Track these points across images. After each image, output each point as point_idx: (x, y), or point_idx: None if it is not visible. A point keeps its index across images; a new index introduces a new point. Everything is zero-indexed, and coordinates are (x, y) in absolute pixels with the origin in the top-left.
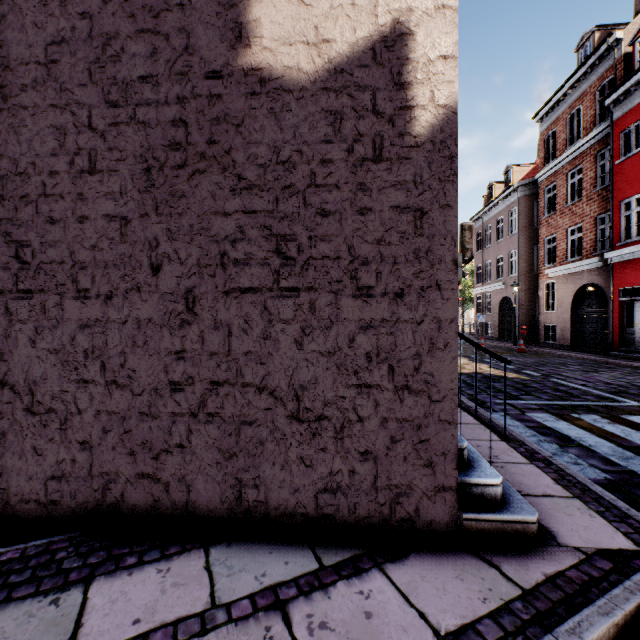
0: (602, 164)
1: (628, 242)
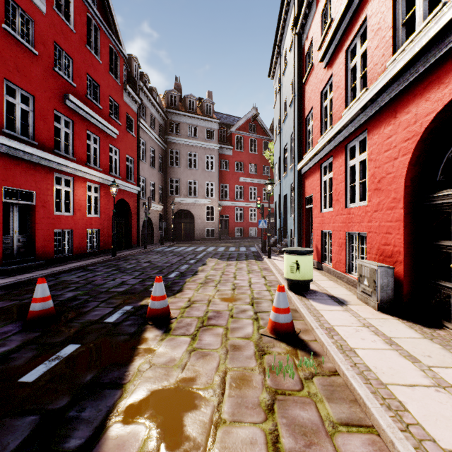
0: None
1: (22, 138)
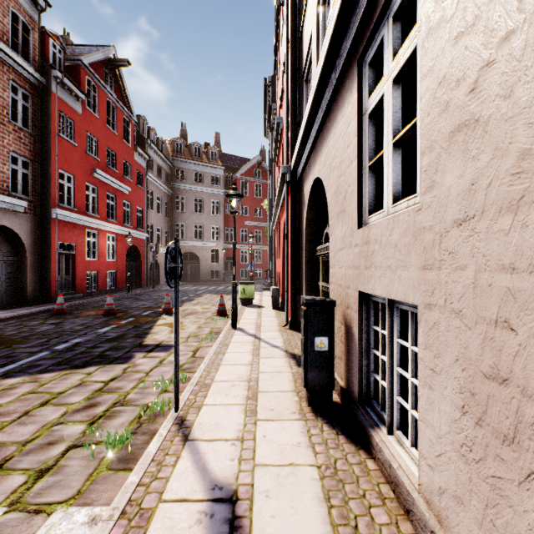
0: (13, 97)
1: (69, 208)
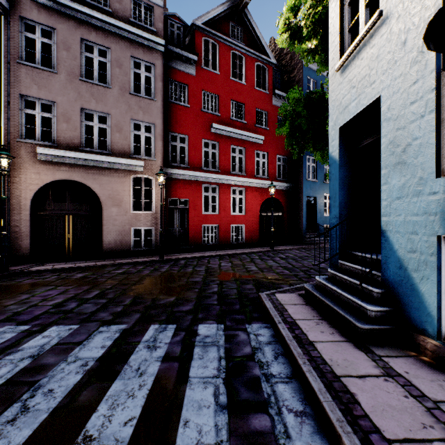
0: None
1: None
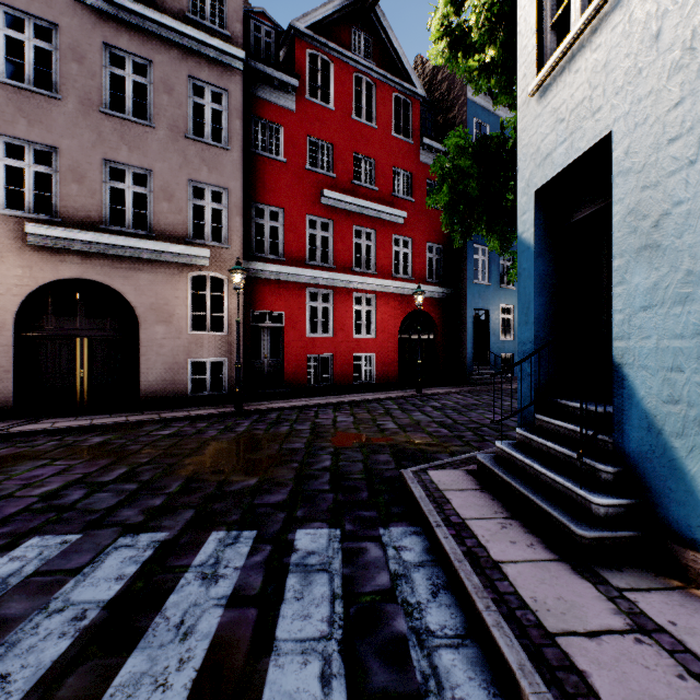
0: None
1: None
